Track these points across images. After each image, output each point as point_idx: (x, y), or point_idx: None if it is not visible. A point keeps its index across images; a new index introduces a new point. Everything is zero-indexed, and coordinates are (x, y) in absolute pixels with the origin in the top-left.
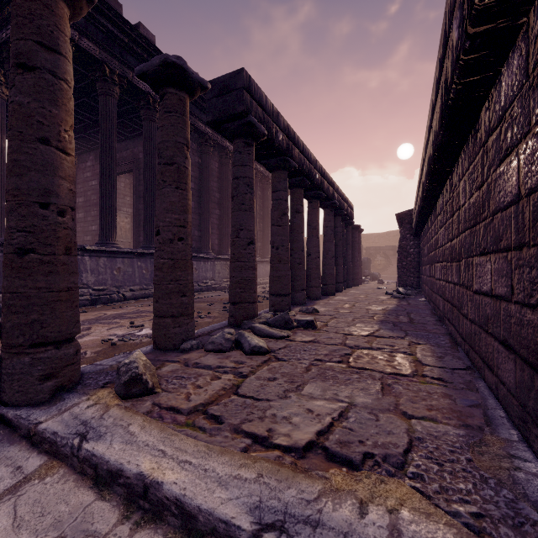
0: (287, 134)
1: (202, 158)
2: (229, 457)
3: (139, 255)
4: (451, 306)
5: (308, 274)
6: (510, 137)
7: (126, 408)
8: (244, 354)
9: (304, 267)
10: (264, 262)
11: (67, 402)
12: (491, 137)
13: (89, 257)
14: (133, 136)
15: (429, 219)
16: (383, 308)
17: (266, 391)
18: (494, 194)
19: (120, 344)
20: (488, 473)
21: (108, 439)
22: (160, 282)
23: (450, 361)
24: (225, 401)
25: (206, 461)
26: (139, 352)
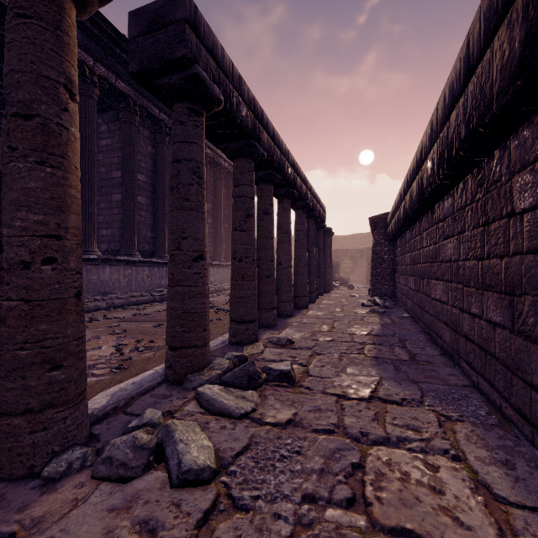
0: (252, 110)
1: (156, 148)
2: None
3: None
4: (480, 350)
5: (278, 286)
6: None
7: None
8: (168, 484)
9: (274, 281)
10: (229, 266)
11: None
12: None
13: None
14: None
15: (416, 225)
16: (368, 330)
17: None
18: None
19: None
20: None
21: None
22: (2, 345)
23: (532, 478)
24: None
25: None
26: None
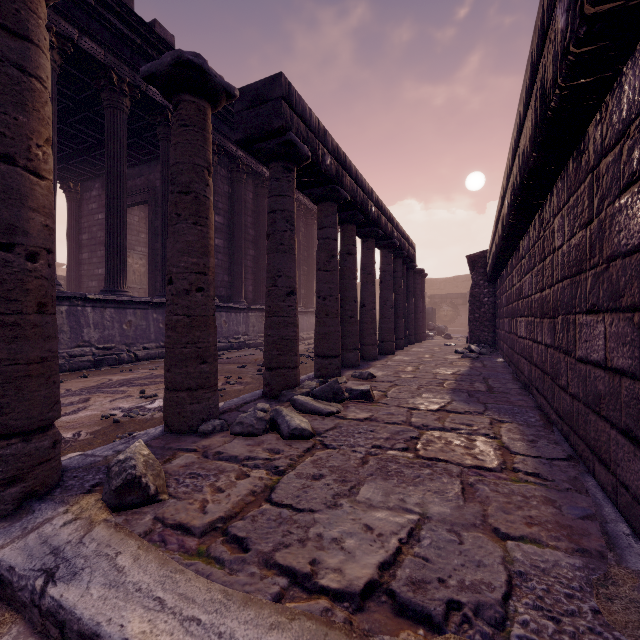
0: (336, 158)
1: (233, 187)
2: (256, 611)
3: (155, 306)
4: (542, 373)
5: (361, 329)
6: (638, 158)
7: (117, 525)
8: (281, 438)
9: (357, 321)
10: (308, 313)
11: (37, 516)
12: (605, 159)
13: (92, 308)
14: (148, 160)
15: (509, 263)
16: (454, 371)
17: (310, 496)
18: (610, 234)
19: (125, 421)
20: (626, 635)
21: (85, 579)
22: (173, 344)
23: (546, 447)
24: (254, 513)
25: (221, 619)
26: (139, 443)
